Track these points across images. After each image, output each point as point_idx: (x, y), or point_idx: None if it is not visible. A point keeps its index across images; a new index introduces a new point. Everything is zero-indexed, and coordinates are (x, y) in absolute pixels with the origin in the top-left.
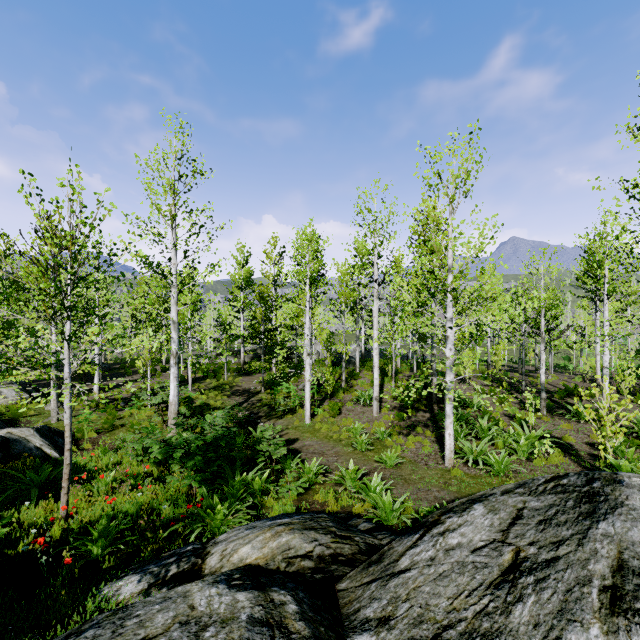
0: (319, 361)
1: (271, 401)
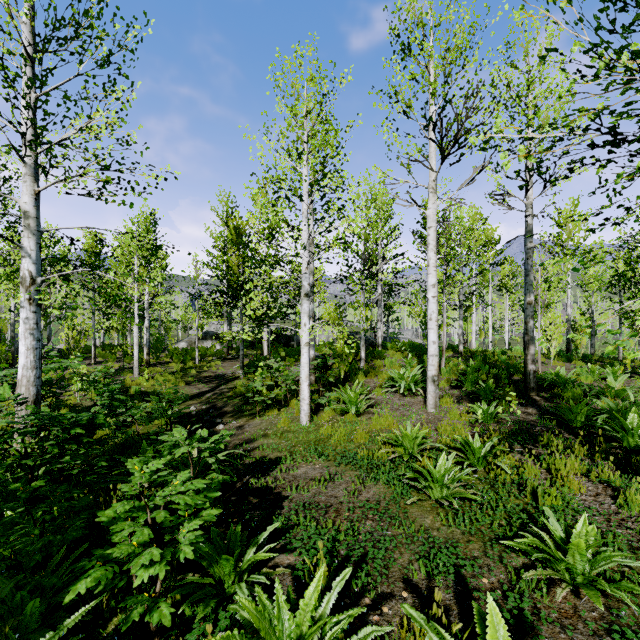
0: (324, 344)
1: (249, 389)
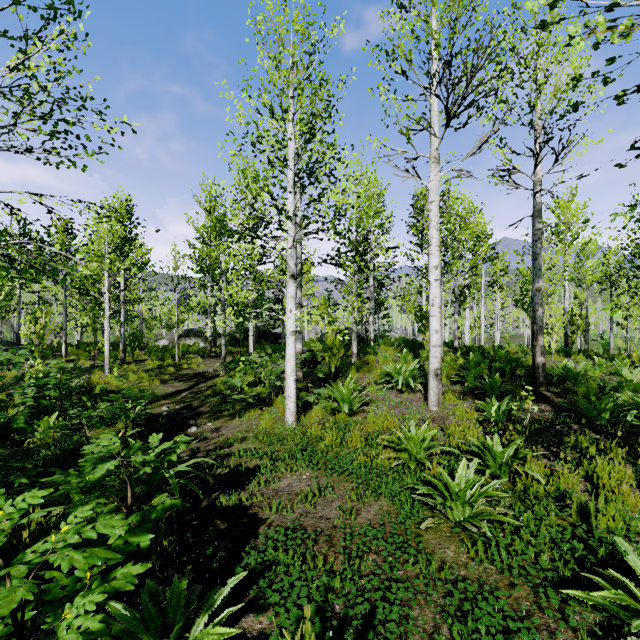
0: (313, 340)
1: (229, 387)
